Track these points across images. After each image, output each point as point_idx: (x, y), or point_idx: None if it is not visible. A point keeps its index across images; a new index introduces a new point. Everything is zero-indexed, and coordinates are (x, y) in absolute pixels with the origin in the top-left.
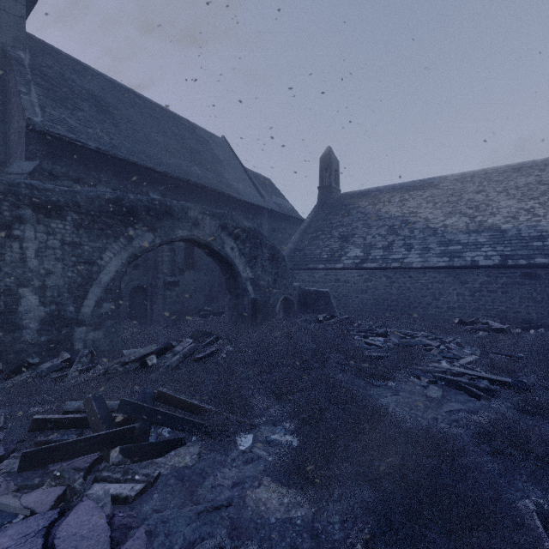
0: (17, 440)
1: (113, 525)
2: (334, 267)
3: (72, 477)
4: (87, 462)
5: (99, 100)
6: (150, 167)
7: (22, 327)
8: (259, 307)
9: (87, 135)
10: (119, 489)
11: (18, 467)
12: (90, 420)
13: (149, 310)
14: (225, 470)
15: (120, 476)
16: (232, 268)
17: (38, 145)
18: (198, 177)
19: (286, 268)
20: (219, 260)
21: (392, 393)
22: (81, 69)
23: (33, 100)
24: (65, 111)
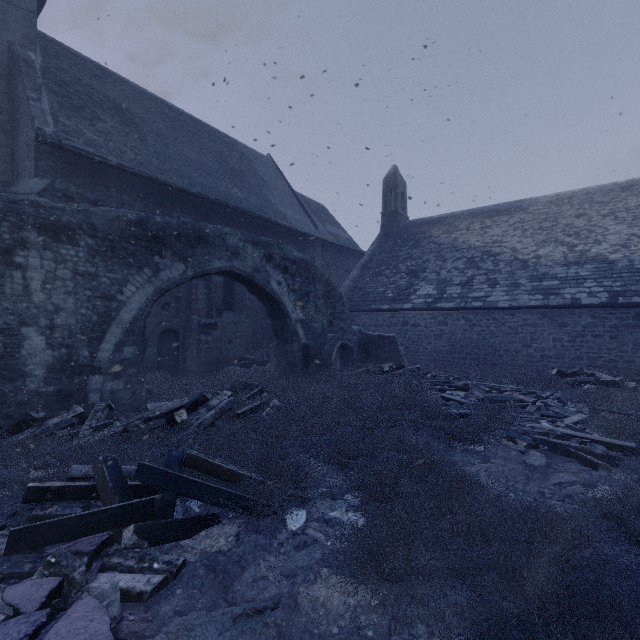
0: (9, 513)
1: (120, 633)
2: (402, 307)
3: (71, 564)
4: (93, 544)
5: (122, 110)
6: (182, 188)
7: (26, 374)
8: (312, 354)
9: (108, 149)
10: (132, 581)
11: (5, 549)
12: (100, 490)
13: (181, 358)
14: (270, 558)
15: (134, 563)
16: (279, 308)
17: (49, 160)
18: (239, 201)
19: (344, 309)
20: (263, 297)
21: (481, 459)
22: (102, 75)
23: (45, 108)
24: (82, 121)
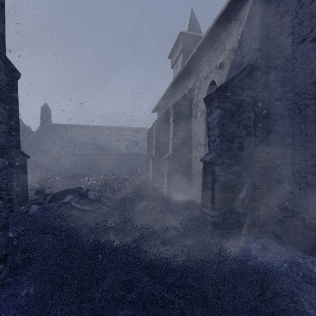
0: None
1: None
2: (49, 153)
3: None
4: None
5: None
6: None
7: None
8: None
9: None
10: None
11: None
12: None
13: None
14: None
15: None
16: None
17: None
18: None
19: (29, 153)
20: None
21: None
22: None
23: None
24: None
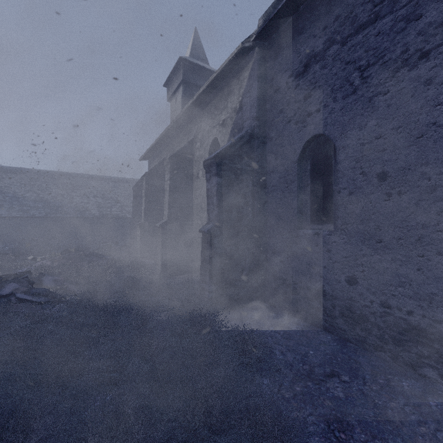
0: None
1: None
2: None
3: None
4: None
5: None
6: None
7: None
8: None
9: None
10: None
11: None
12: None
13: None
14: None
15: None
16: None
17: None
18: None
19: None
20: None
21: None
22: None
23: None
24: None
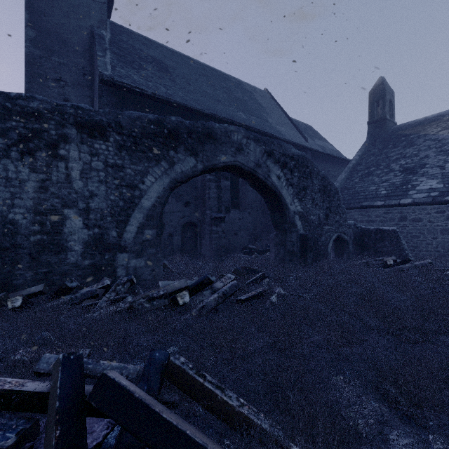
0: None
1: None
2: (399, 202)
3: None
4: None
5: (160, 63)
6: (199, 110)
7: (67, 249)
8: (309, 244)
9: (147, 86)
10: None
11: None
12: (48, 406)
13: (198, 245)
14: None
15: None
16: (278, 200)
17: (108, 96)
18: (243, 121)
19: (340, 203)
20: (264, 191)
21: None
22: (148, 43)
23: (107, 61)
24: (132, 70)
